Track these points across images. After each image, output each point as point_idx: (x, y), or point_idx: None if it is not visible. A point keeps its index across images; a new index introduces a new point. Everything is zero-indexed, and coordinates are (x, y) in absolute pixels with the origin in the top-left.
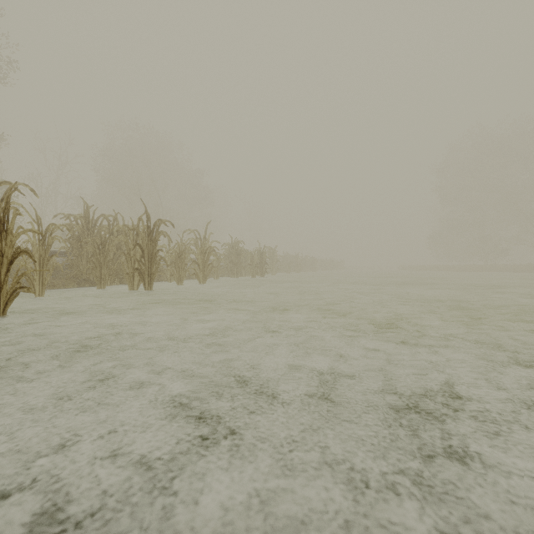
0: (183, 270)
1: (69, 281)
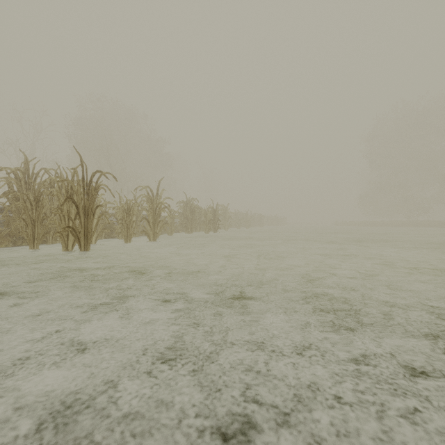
0: (131, 227)
1: (2, 240)
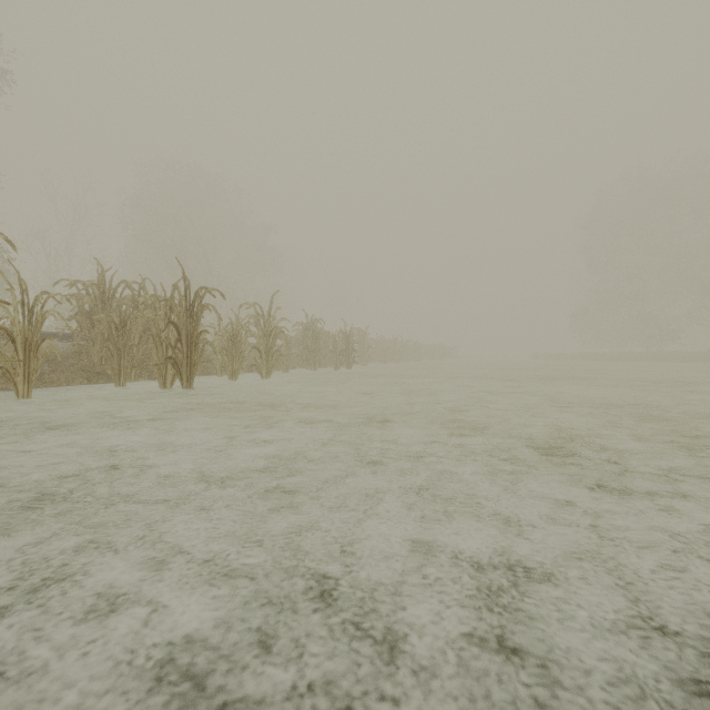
0: (238, 360)
1: (75, 375)
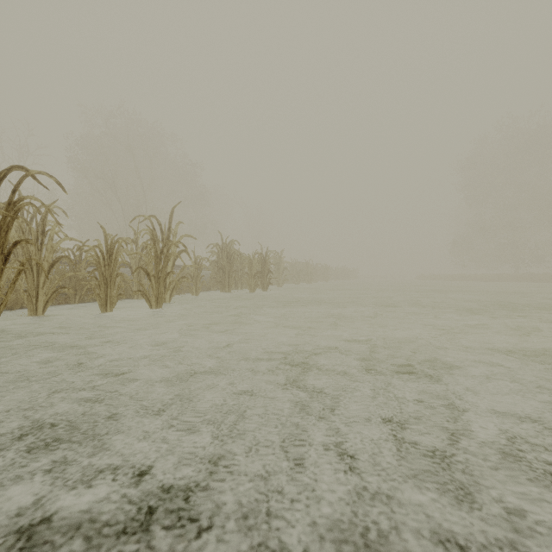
0: (113, 284)
1: None
